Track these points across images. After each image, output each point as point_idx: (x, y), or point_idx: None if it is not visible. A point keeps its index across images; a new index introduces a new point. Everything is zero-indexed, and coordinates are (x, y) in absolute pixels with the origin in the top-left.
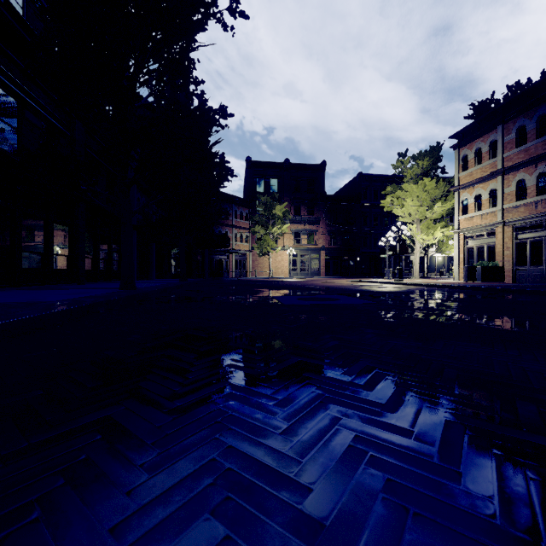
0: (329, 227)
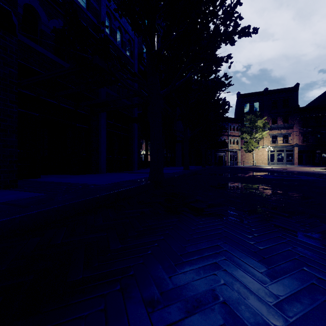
0: (302, 130)
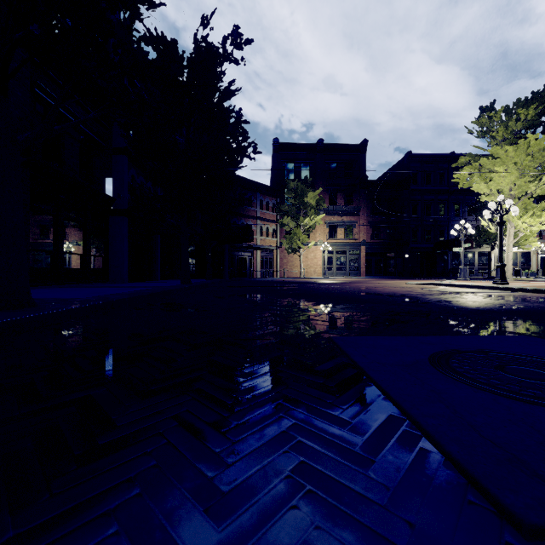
0: (371, 218)
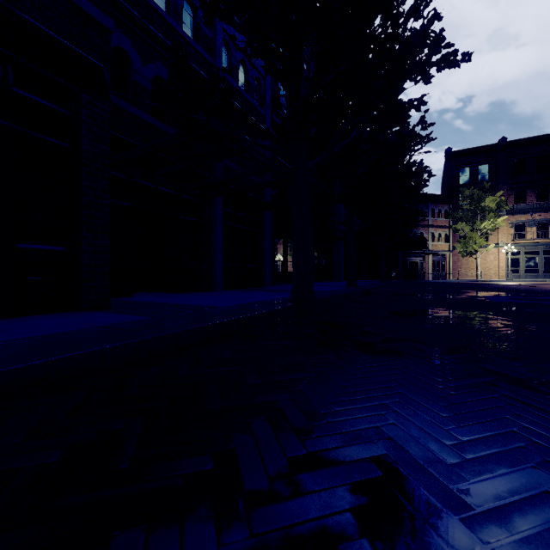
0: None
